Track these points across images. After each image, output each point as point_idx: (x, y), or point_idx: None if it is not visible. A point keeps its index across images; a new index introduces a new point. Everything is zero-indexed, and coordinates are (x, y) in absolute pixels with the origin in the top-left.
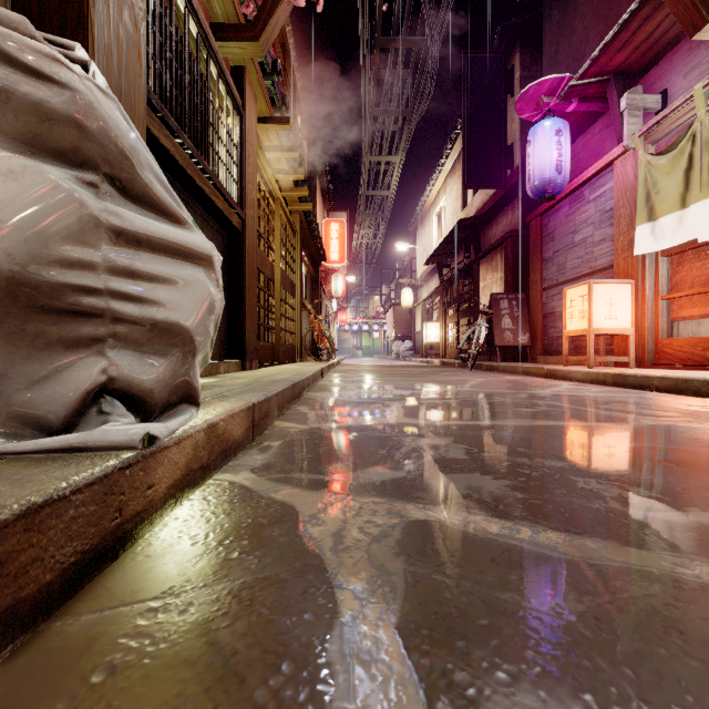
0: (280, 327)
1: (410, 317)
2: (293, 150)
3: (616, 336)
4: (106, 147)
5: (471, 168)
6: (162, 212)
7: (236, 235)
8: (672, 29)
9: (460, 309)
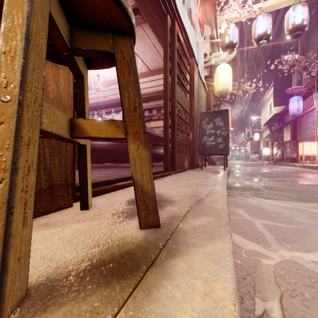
0: None
1: (258, 144)
2: None
3: (315, 155)
4: None
5: (277, 100)
6: None
7: None
8: None
9: (277, 143)
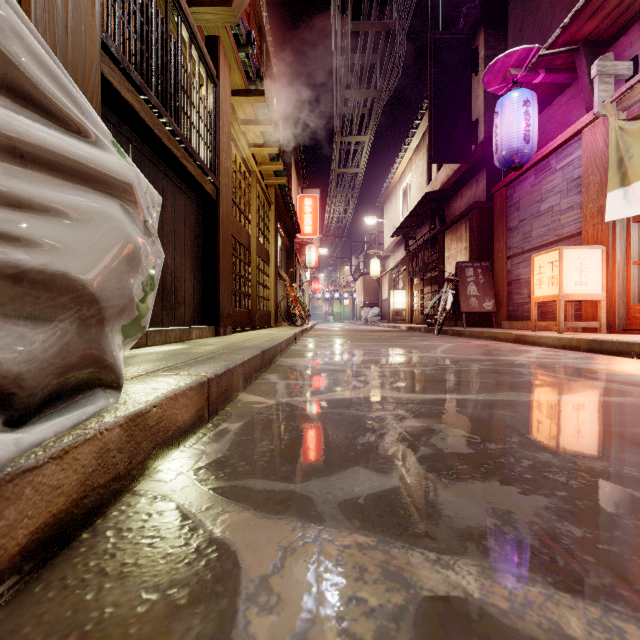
0: (256, 294)
1: (378, 285)
2: (267, 123)
3: (585, 302)
4: None
5: (437, 144)
6: (47, 111)
7: (210, 202)
8: None
9: (425, 278)
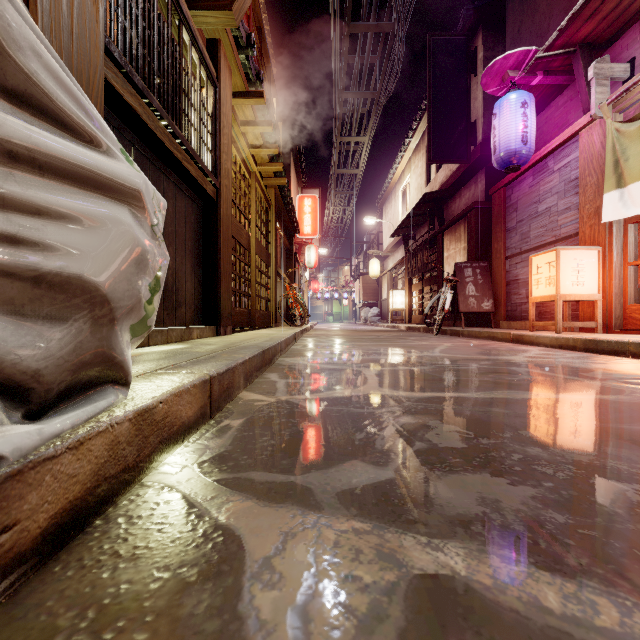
0: (256, 294)
1: (377, 285)
2: (267, 124)
3: (582, 302)
4: None
5: (436, 145)
6: (62, 123)
7: (211, 203)
8: None
9: (424, 278)
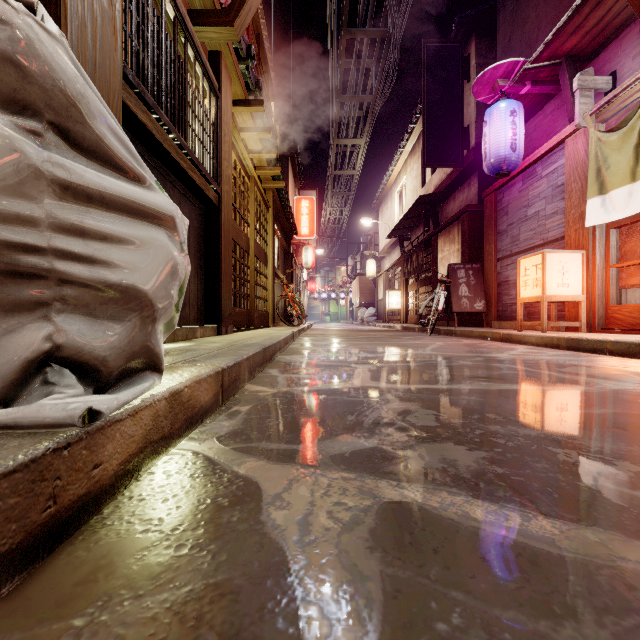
0: (255, 294)
1: (373, 286)
2: (266, 130)
3: (567, 302)
4: (50, 92)
5: (430, 149)
6: (118, 168)
7: (213, 208)
8: (622, 14)
9: (419, 278)
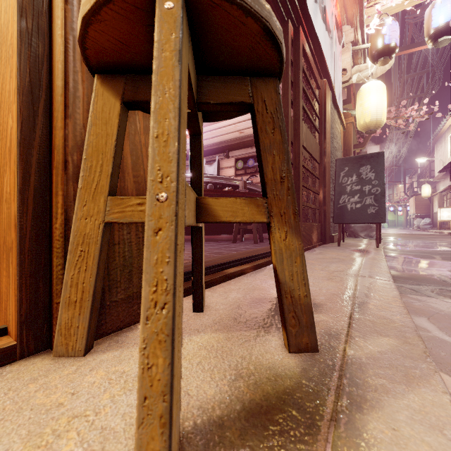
0: None
1: (429, 202)
2: None
3: None
4: None
5: None
6: None
7: None
8: None
9: None
